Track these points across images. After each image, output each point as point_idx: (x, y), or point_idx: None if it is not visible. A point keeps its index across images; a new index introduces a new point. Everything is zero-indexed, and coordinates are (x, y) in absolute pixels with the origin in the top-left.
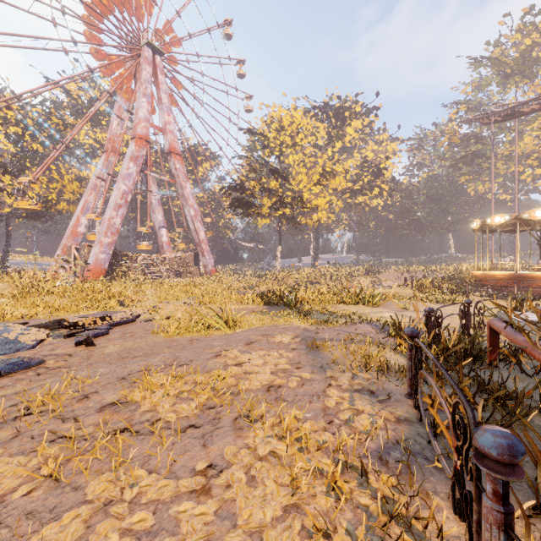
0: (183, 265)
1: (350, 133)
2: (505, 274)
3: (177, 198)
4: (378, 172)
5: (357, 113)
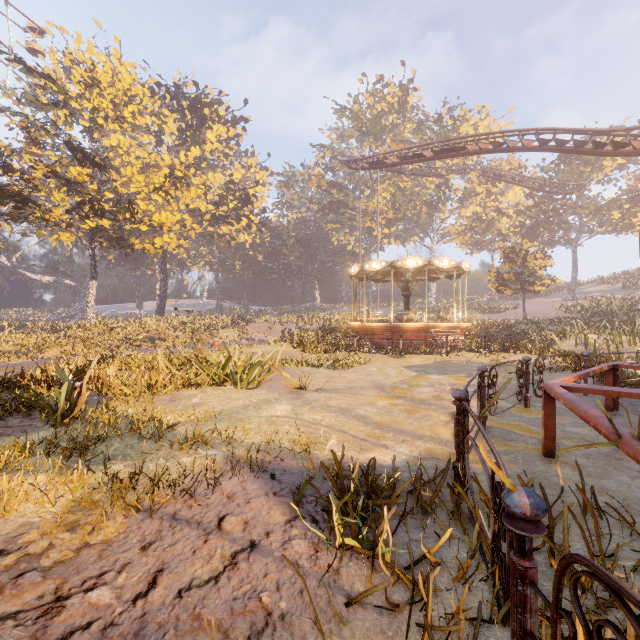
0: None
1: (211, 139)
2: (381, 325)
3: None
4: (246, 198)
5: (221, 118)
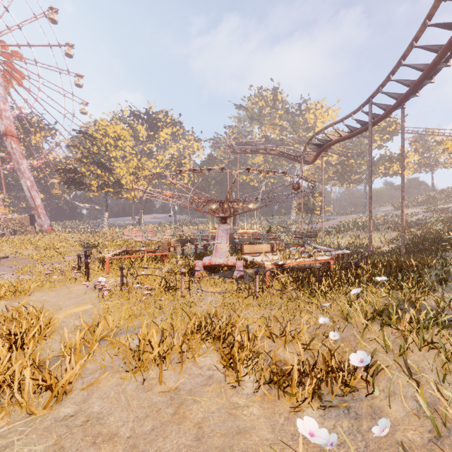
0: (19, 224)
1: (163, 136)
2: (215, 231)
3: (7, 162)
4: (181, 164)
5: (169, 123)
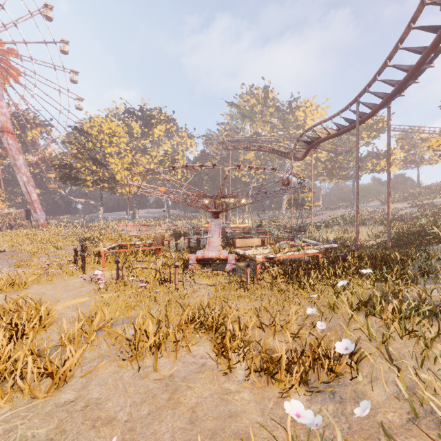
0: (15, 219)
1: (157, 132)
2: (208, 226)
3: (3, 158)
4: (174, 160)
5: (163, 120)
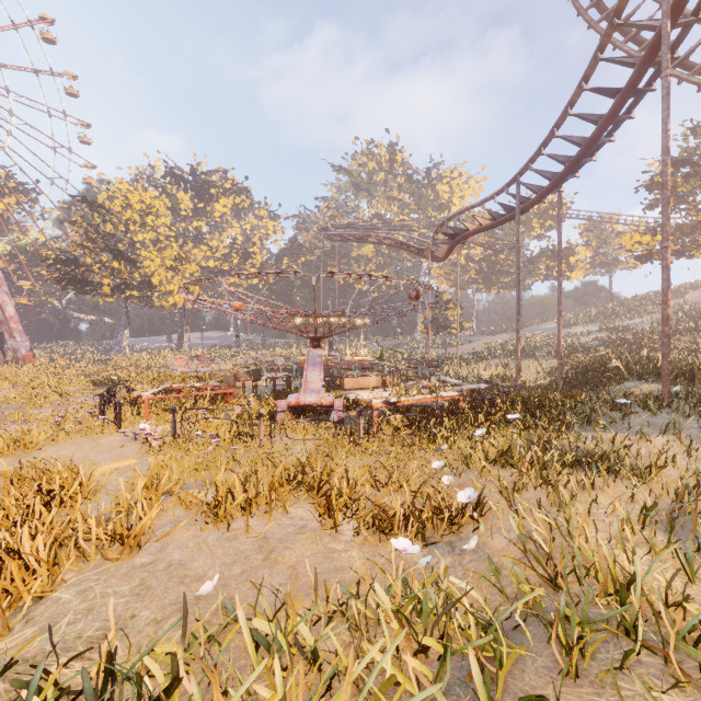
0: None
1: (219, 209)
2: (302, 359)
3: None
4: (248, 255)
5: (229, 189)
